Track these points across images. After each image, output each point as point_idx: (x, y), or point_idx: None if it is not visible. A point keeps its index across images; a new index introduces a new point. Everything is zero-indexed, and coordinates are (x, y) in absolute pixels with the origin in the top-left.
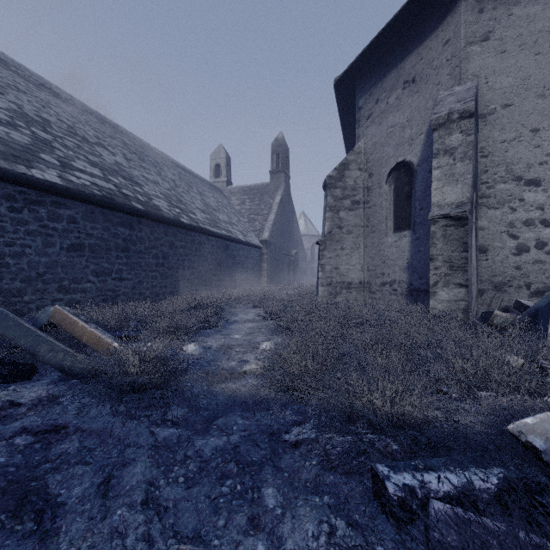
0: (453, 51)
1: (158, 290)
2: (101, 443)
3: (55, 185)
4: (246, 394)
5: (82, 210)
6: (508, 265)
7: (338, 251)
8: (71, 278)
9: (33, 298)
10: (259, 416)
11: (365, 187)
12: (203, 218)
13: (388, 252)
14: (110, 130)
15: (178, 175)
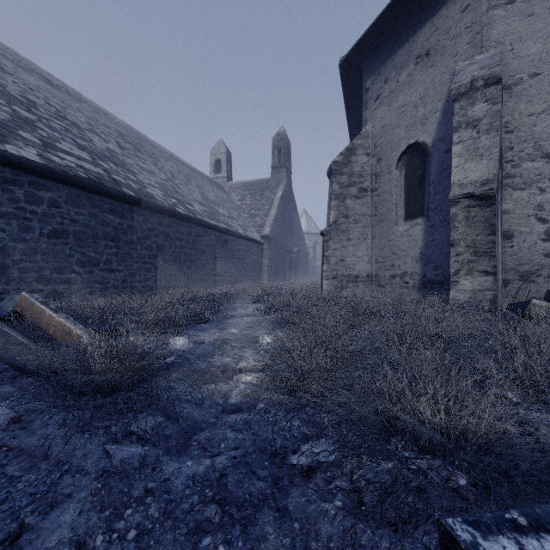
0: (473, 16)
1: (152, 283)
2: (31, 467)
3: (33, 163)
4: (240, 396)
5: (66, 194)
6: (536, 252)
7: (344, 242)
8: (53, 268)
9: (8, 288)
10: (256, 427)
11: (373, 174)
12: (201, 210)
13: (399, 242)
14: (105, 119)
15: (176, 168)
